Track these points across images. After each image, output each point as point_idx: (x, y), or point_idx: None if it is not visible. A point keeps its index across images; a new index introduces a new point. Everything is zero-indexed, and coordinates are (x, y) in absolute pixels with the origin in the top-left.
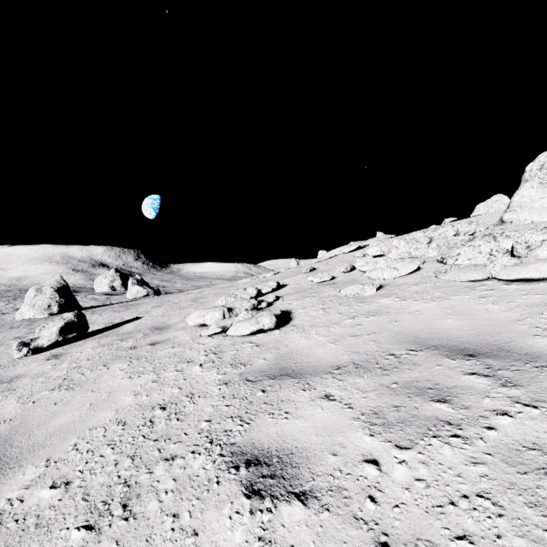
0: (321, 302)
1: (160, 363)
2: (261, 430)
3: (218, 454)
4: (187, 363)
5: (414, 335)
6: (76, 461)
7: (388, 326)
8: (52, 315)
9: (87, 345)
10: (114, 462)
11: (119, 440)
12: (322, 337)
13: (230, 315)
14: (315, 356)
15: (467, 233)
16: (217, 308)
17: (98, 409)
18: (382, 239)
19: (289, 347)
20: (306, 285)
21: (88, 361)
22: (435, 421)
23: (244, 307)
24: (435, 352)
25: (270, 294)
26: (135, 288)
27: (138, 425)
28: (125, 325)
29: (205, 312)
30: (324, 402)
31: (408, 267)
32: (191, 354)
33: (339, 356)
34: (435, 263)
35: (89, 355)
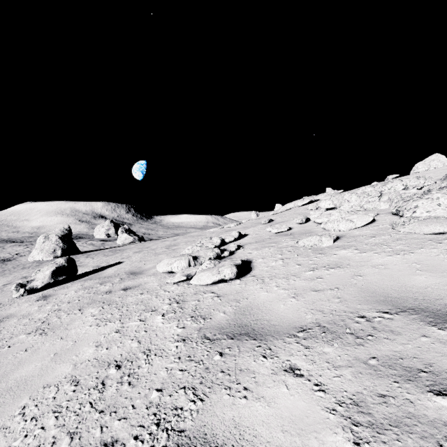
0: (280, 253)
1: (127, 310)
2: (216, 413)
3: (163, 445)
4: (151, 312)
5: (383, 293)
6: (17, 431)
7: (352, 281)
8: (56, 258)
9: (73, 287)
10: (51, 440)
11: (66, 406)
12: (282, 290)
13: (195, 264)
14: (276, 313)
15: (415, 187)
16: (183, 256)
17: (59, 361)
18: (332, 194)
19: (249, 300)
20: (265, 235)
21: (68, 304)
22: (445, 430)
23: (208, 256)
24: (415, 317)
25: (232, 243)
26: (124, 236)
27: (90, 387)
28: (108, 268)
29: (173, 260)
30: (289, 378)
31: (363, 219)
32: (156, 302)
33: (302, 315)
34: (389, 215)
35: (70, 298)
